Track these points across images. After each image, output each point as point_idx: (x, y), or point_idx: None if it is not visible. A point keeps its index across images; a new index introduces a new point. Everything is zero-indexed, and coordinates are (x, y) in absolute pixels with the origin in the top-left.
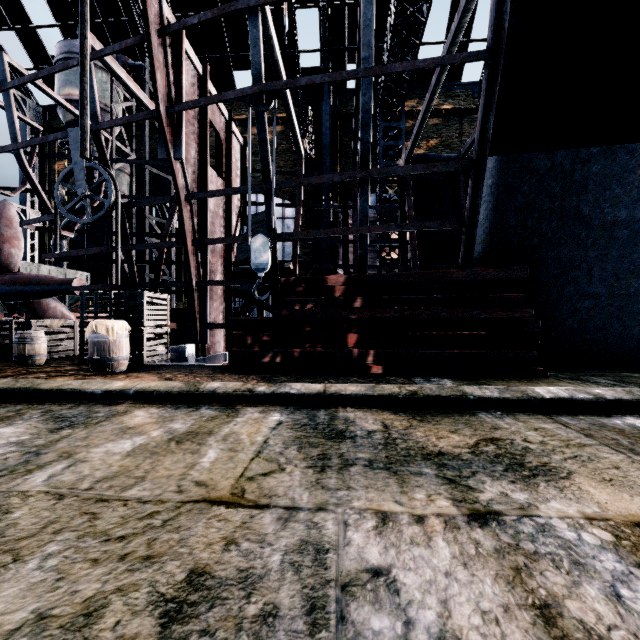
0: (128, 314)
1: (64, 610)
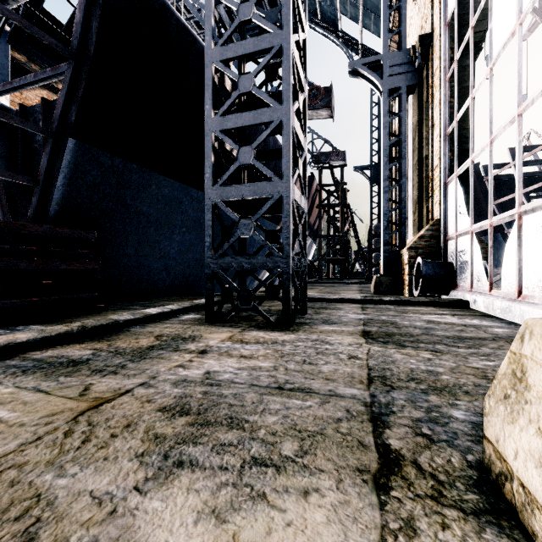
0: None
1: (144, 448)
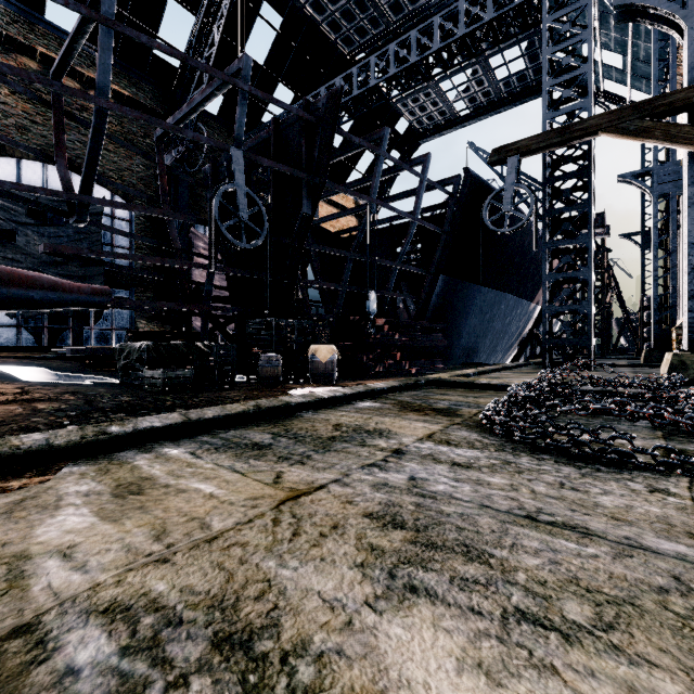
0: (259, 339)
1: None
